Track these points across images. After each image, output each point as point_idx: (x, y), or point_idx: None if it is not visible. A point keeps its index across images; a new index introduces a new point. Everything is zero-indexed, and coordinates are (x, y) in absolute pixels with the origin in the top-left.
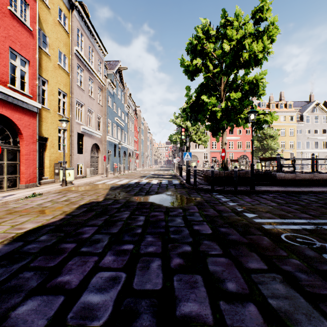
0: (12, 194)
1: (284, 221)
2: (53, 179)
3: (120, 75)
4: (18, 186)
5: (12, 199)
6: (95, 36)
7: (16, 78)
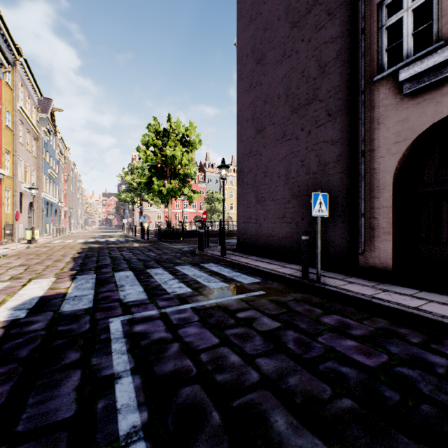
0: (7, 248)
1: (183, 246)
2: (7, 240)
3: (51, 115)
4: None
5: (21, 248)
6: (33, 83)
7: None
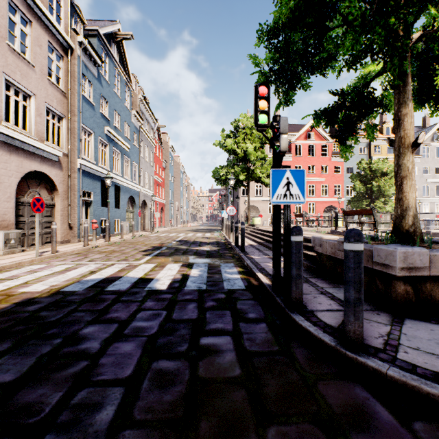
0: None
1: None
2: None
3: (120, 51)
4: None
5: None
6: None
7: None
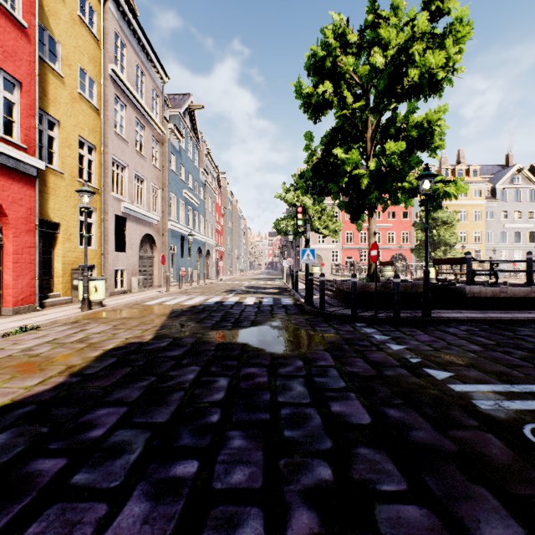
0: None
1: (512, 389)
2: (70, 297)
3: (191, 118)
4: None
5: None
6: (147, 48)
7: None
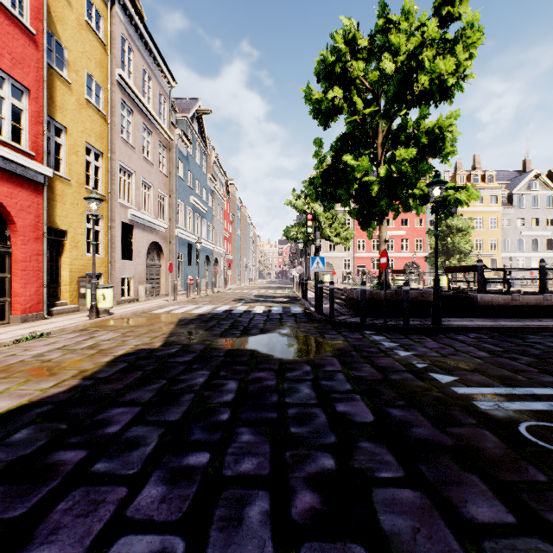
0: None
1: (513, 392)
2: (77, 305)
3: (199, 123)
4: (8, 318)
5: None
6: (154, 53)
7: (4, 121)
